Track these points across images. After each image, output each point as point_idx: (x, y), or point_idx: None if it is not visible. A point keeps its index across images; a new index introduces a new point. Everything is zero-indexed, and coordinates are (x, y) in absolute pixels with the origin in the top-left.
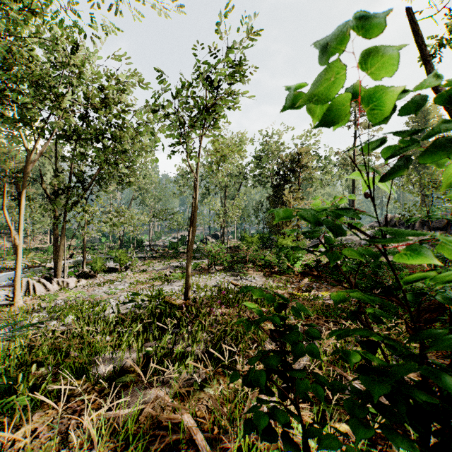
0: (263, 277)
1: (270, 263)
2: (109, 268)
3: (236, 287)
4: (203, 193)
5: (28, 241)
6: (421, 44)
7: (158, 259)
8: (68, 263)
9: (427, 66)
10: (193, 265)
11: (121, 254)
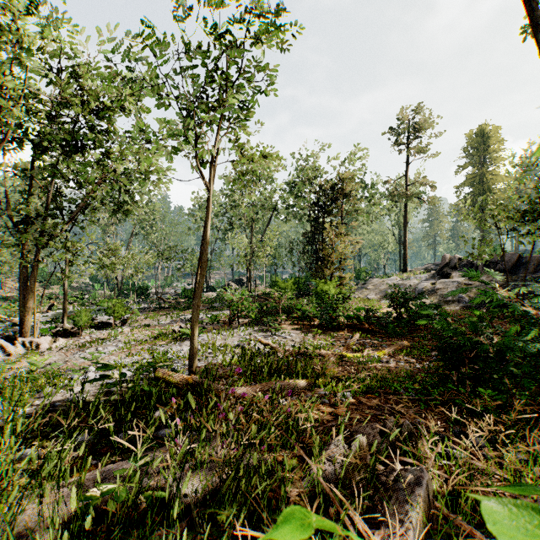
0: (300, 332)
1: (309, 314)
2: (99, 322)
3: (266, 348)
4: (225, 229)
5: None
6: (531, 0)
7: (166, 310)
8: (46, 317)
9: (538, 32)
10: (210, 318)
11: (116, 304)
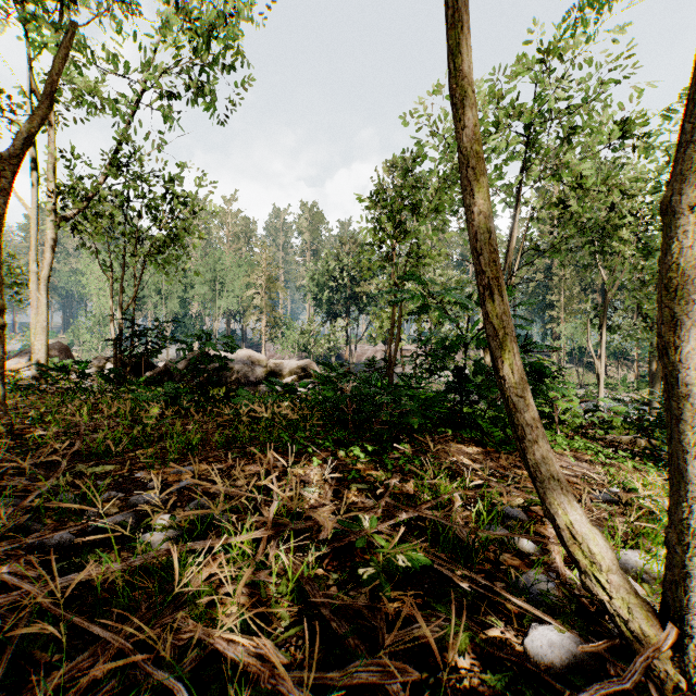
0: None
1: None
2: None
3: None
4: None
5: None
6: None
7: None
8: None
9: None
10: None
11: None
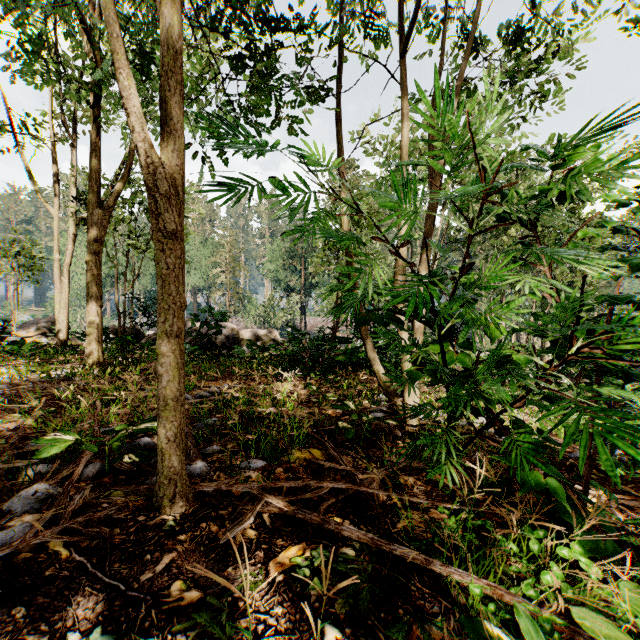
0: None
1: None
2: None
3: None
4: None
5: None
6: None
7: None
8: None
9: None
10: None
11: None
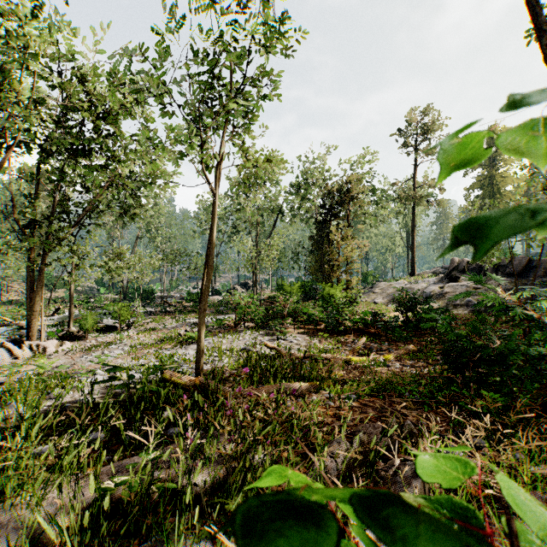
0: (306, 336)
1: (315, 318)
2: (105, 326)
3: (271, 351)
4: (230, 232)
5: (1, 292)
6: (535, 6)
7: (172, 314)
8: (51, 321)
9: (542, 37)
10: (216, 322)
11: (122, 308)
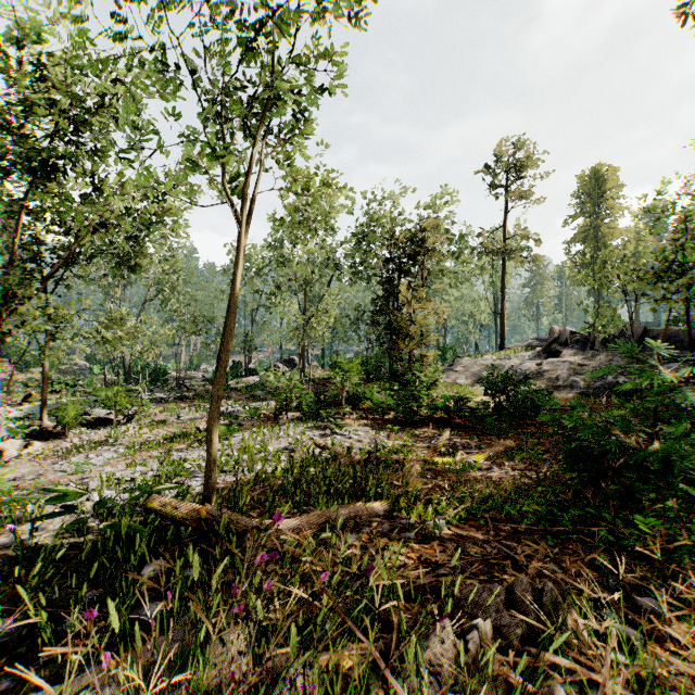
0: (369, 429)
1: (382, 404)
2: (95, 418)
3: (323, 452)
4: (270, 293)
5: None
6: None
7: (190, 401)
8: (19, 412)
9: None
10: (249, 412)
11: (118, 394)
